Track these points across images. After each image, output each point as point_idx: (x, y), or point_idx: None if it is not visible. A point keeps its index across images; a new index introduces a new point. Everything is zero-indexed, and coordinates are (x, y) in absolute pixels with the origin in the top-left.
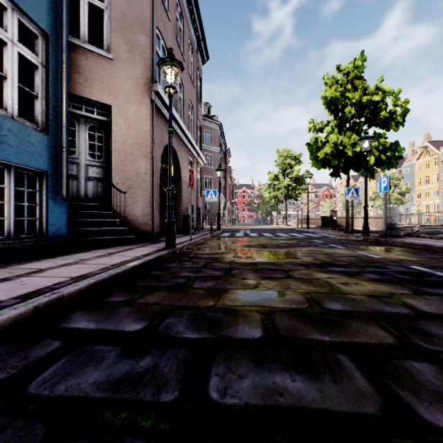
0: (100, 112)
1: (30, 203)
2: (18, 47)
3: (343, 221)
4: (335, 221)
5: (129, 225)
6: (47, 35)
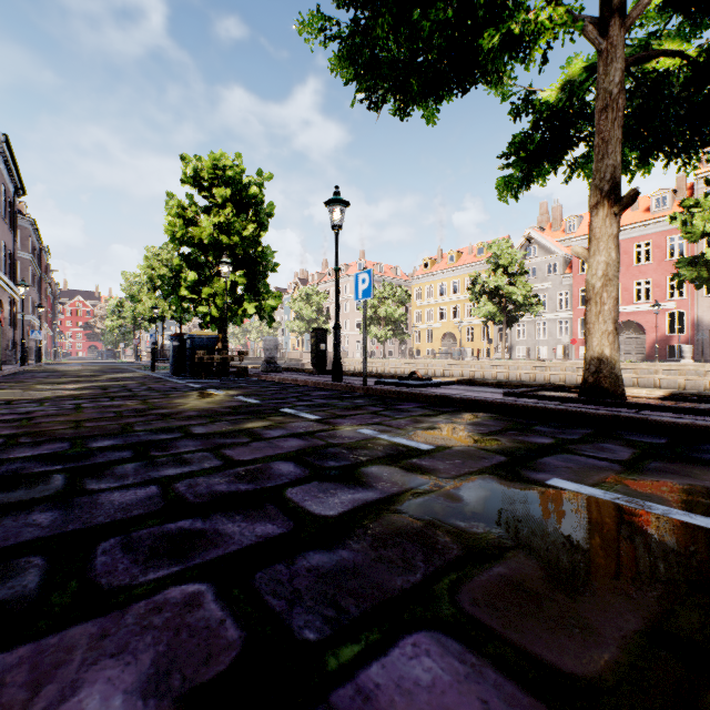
0: None
1: None
2: None
3: None
4: (164, 355)
5: None
6: None
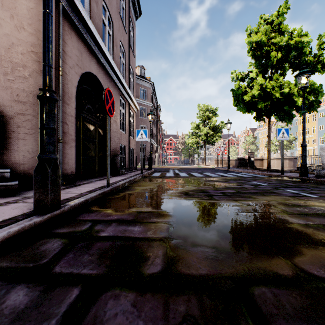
0: None
1: None
2: None
3: (255, 162)
4: (252, 162)
5: (19, 166)
6: None
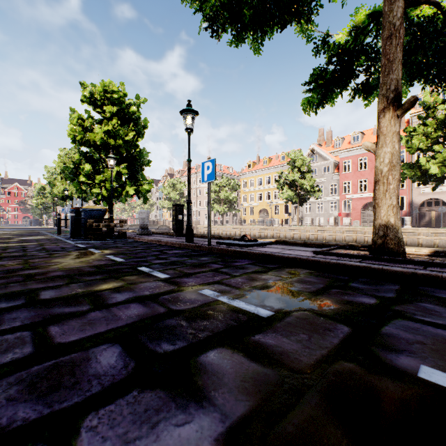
0: None
1: None
2: None
3: None
4: None
5: None
6: None
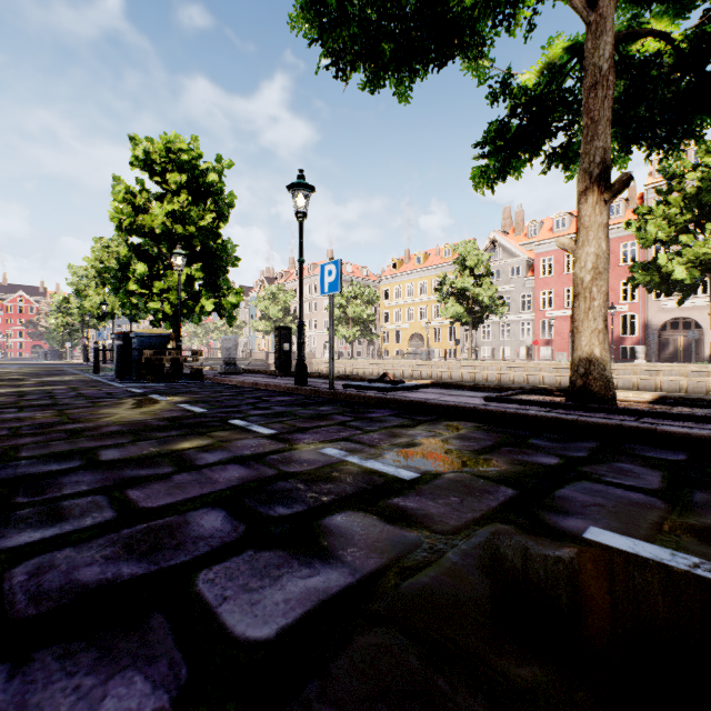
0: None
1: None
2: None
3: None
4: None
5: None
6: None
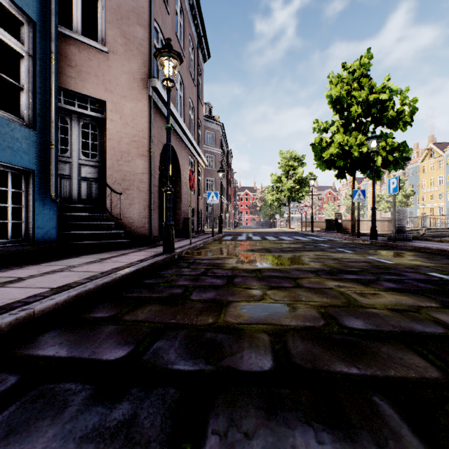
0: (94, 108)
1: (17, 204)
2: (0, 33)
3: (348, 224)
4: (340, 224)
5: (125, 229)
6: (34, 22)
